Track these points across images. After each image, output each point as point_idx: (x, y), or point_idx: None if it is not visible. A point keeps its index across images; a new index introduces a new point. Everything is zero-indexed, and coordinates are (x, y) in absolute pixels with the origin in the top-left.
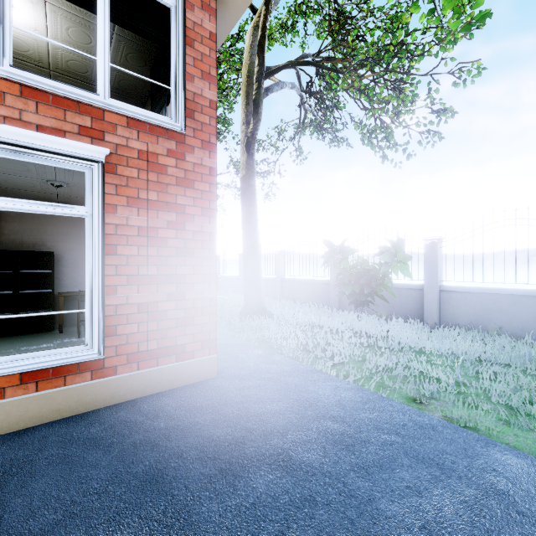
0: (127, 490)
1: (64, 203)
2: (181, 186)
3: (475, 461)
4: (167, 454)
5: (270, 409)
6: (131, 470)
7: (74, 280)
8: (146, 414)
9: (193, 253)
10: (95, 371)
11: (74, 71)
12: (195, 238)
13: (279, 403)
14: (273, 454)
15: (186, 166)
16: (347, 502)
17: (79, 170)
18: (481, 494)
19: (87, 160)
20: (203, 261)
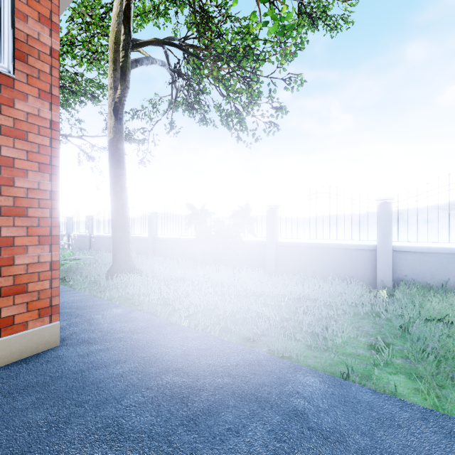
0: None
1: None
2: (8, 136)
3: (285, 388)
4: None
5: (113, 373)
6: None
7: None
8: None
9: (26, 212)
10: None
11: None
12: (29, 196)
13: (124, 364)
14: (101, 427)
15: (15, 114)
16: None
17: None
18: (286, 419)
19: None
20: (40, 222)
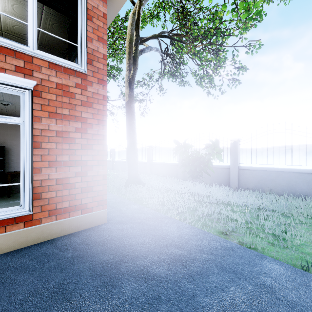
0: (41, 299)
1: (12, 115)
2: (84, 106)
3: (254, 268)
4: (71, 274)
5: (138, 241)
6: (46, 285)
7: (18, 164)
8: (60, 248)
9: (92, 147)
10: (27, 222)
11: (18, 33)
12: (93, 138)
13: (144, 237)
14: (137, 270)
15: (87, 94)
16: (180, 298)
17: (16, 94)
18: (257, 288)
19: (21, 88)
20: (98, 152)
